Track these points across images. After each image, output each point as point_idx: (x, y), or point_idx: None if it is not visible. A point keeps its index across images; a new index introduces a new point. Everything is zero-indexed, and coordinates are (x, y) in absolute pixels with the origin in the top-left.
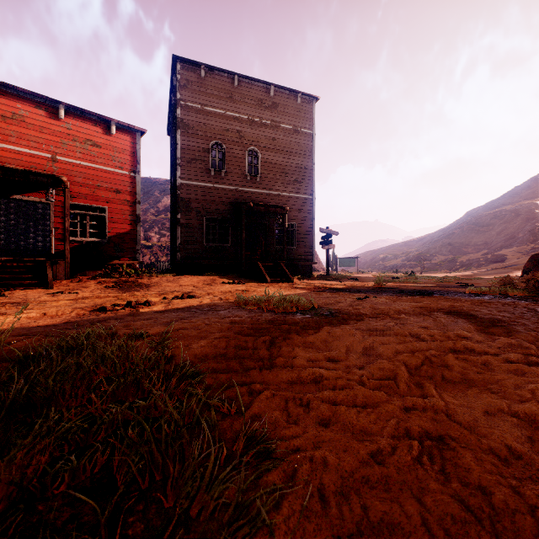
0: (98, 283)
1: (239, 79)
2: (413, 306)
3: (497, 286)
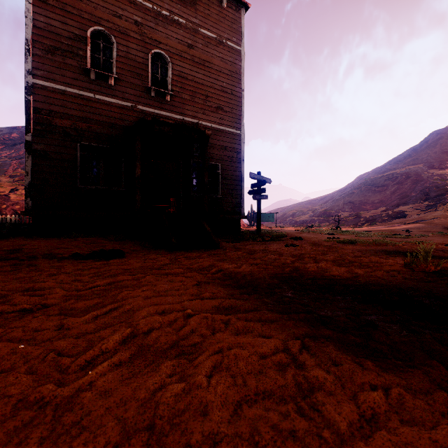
0: None
1: None
2: None
3: None
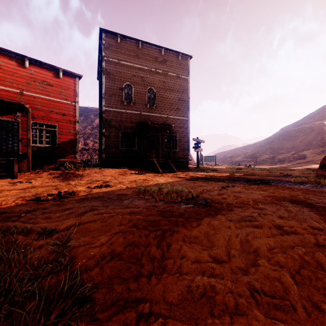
0: (49, 174)
1: (142, 44)
2: (264, 195)
3: (313, 178)
